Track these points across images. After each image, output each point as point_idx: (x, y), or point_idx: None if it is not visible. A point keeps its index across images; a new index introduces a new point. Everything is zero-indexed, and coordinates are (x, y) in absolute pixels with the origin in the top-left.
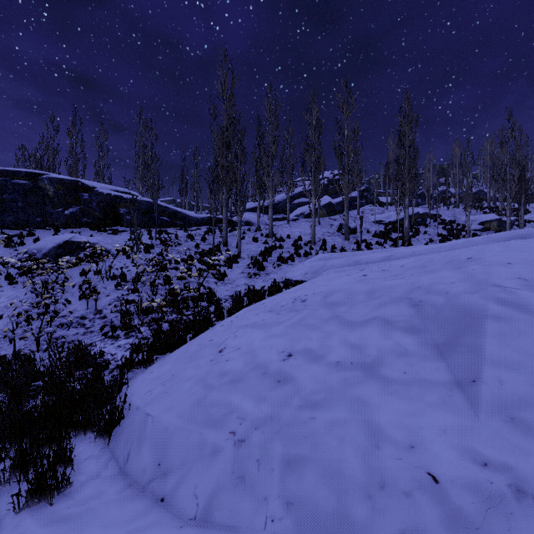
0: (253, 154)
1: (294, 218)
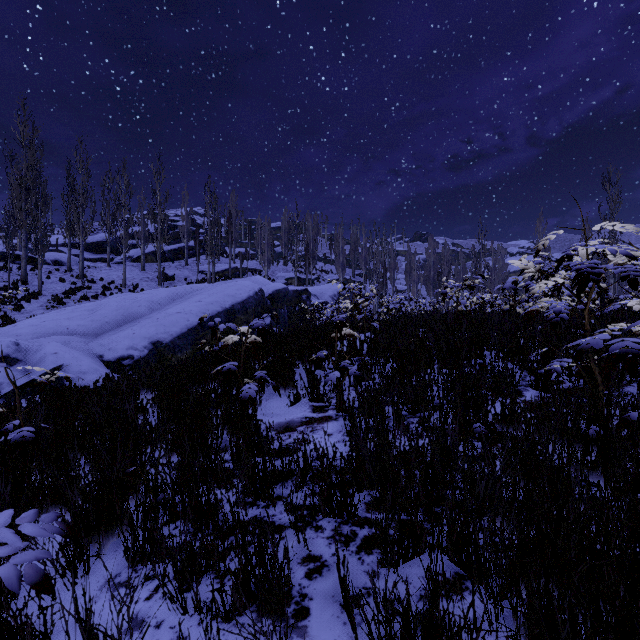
0: (62, 196)
1: (119, 261)
